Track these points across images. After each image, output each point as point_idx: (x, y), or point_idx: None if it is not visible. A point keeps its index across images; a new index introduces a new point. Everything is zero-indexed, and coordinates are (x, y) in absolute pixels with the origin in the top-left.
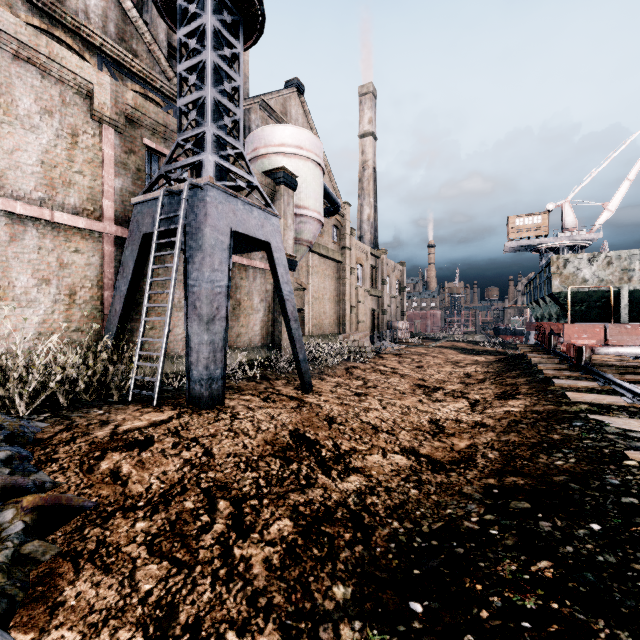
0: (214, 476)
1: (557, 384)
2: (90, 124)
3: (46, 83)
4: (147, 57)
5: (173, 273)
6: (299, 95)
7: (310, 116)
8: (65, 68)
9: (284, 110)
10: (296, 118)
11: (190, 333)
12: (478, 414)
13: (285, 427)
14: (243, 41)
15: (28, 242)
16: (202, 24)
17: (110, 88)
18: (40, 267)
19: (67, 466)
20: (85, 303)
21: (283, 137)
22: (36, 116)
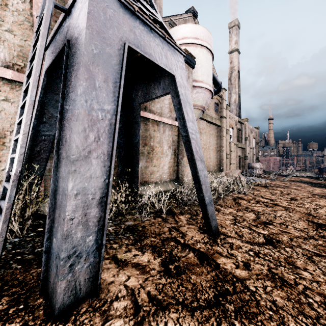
0: None
1: None
2: None
3: None
4: None
5: (29, 87)
6: (194, 19)
7: None
8: None
9: None
10: None
11: (57, 177)
12: None
13: None
14: None
15: None
16: None
17: None
18: None
19: None
20: None
21: (184, 32)
22: None
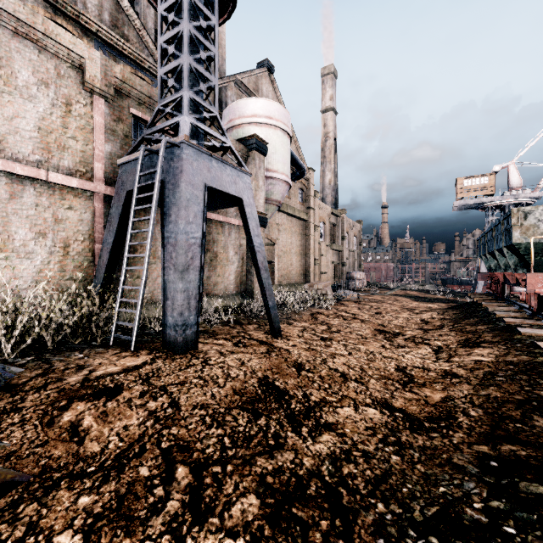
0: (177, 433)
1: (523, 333)
2: (82, 95)
3: (42, 57)
4: (137, 41)
5: (150, 225)
6: (269, 74)
7: (279, 93)
8: (59, 44)
9: (256, 87)
10: (267, 94)
11: (166, 281)
12: (445, 362)
13: (254, 374)
14: (218, 16)
15: (26, 200)
16: None
17: (100, 62)
18: (37, 222)
19: (28, 417)
20: (78, 255)
21: (255, 109)
22: (33, 87)
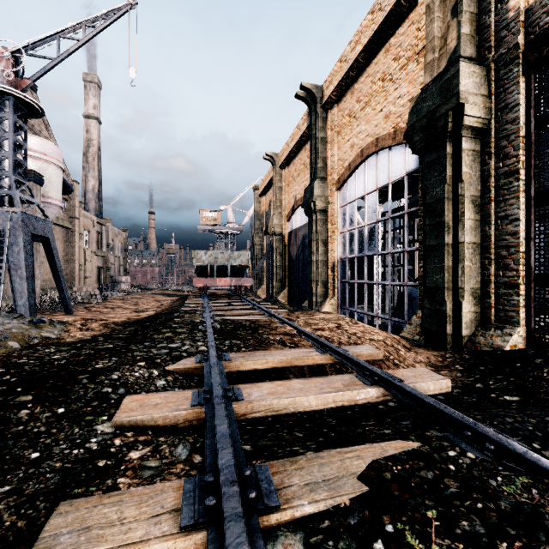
0: None
1: (187, 300)
2: None
3: None
4: None
5: (5, 256)
6: (32, 92)
7: None
8: None
9: None
10: None
11: (14, 284)
12: None
13: (77, 317)
14: (23, 116)
15: None
16: (5, 117)
17: None
18: None
19: None
20: None
21: (29, 144)
22: None
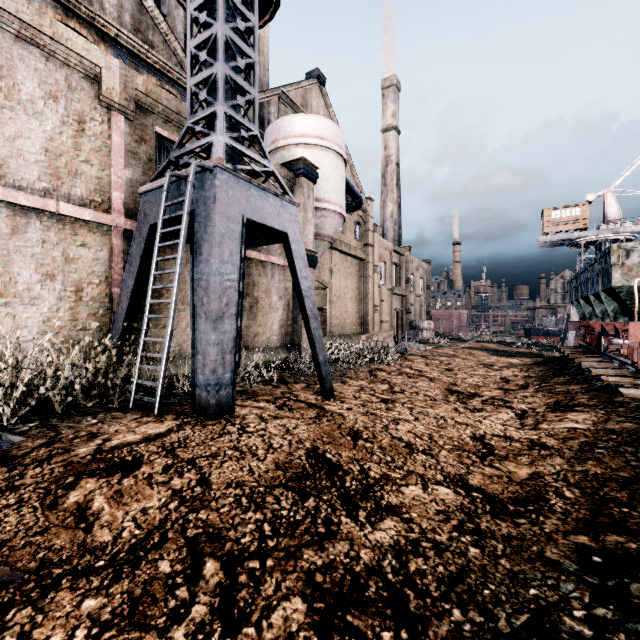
0: (206, 518)
1: (626, 394)
2: (98, 110)
3: (51, 66)
4: (163, 48)
5: (177, 265)
6: (320, 87)
7: (331, 108)
8: (71, 50)
9: (304, 102)
10: (317, 111)
11: (196, 332)
12: (531, 430)
13: (301, 444)
14: (259, 16)
15: (31, 235)
16: None
17: (119, 72)
18: (44, 262)
19: (27, 498)
20: (92, 300)
21: (303, 127)
22: (40, 101)
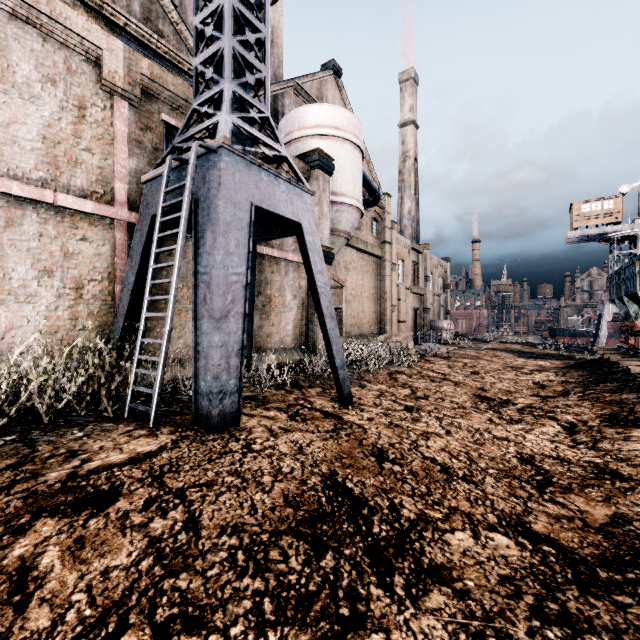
0: (186, 587)
1: None
2: (100, 96)
3: (48, 47)
4: (174, 38)
5: (176, 256)
6: (336, 78)
7: (348, 101)
8: (70, 30)
9: (320, 95)
10: (333, 103)
11: (198, 333)
12: (590, 450)
13: (316, 468)
14: None
15: (27, 228)
16: None
17: (122, 55)
18: (41, 257)
19: None
20: (94, 298)
21: (318, 118)
22: (37, 85)
